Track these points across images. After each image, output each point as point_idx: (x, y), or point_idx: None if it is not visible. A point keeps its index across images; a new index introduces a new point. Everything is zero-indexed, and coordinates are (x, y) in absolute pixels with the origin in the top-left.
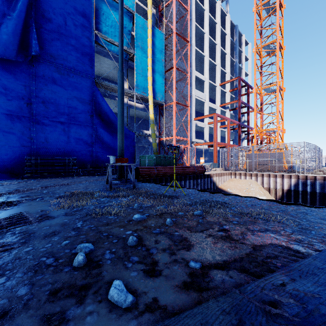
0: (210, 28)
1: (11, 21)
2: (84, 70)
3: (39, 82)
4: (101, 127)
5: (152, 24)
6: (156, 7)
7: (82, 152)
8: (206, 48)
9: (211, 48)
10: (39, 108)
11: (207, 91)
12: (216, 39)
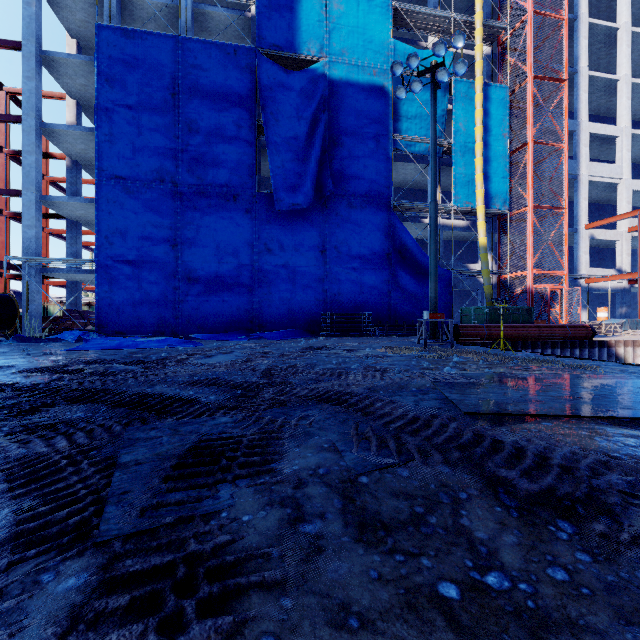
0: (638, 5)
1: (310, 165)
2: (380, 194)
3: (332, 224)
4: (400, 268)
5: (484, 81)
6: (492, 42)
7: (377, 305)
8: (623, 61)
9: None
10: (332, 254)
11: (624, 157)
12: None
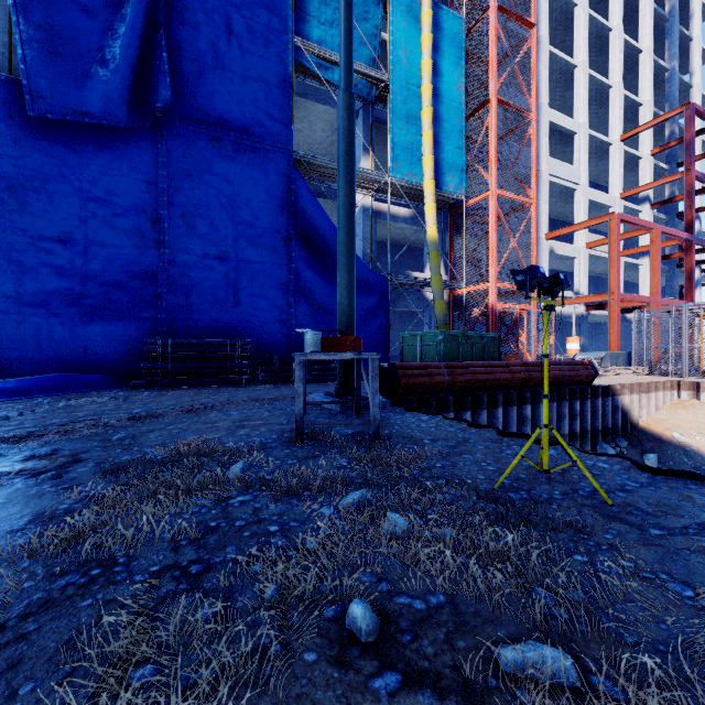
0: None
1: (119, 41)
2: (271, 133)
3: (175, 172)
4: (307, 265)
5: None
6: None
7: (266, 327)
8: (580, 44)
9: (592, 44)
10: (176, 229)
11: (582, 159)
12: (610, 17)
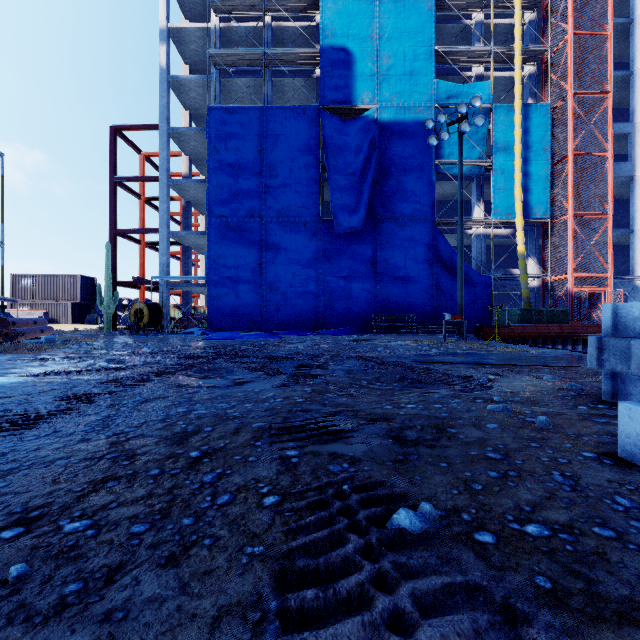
0: None
1: (363, 195)
2: (423, 213)
3: (382, 241)
4: (442, 276)
5: (524, 103)
6: (536, 62)
7: (421, 308)
8: None
9: None
10: (382, 266)
11: None
12: None
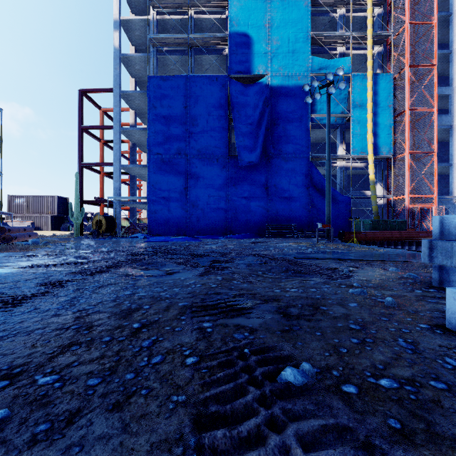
0: None
1: (259, 138)
2: (302, 151)
3: (272, 172)
4: (315, 196)
5: (374, 72)
6: (382, 43)
7: (300, 219)
8: None
9: None
10: (272, 189)
11: None
12: None
